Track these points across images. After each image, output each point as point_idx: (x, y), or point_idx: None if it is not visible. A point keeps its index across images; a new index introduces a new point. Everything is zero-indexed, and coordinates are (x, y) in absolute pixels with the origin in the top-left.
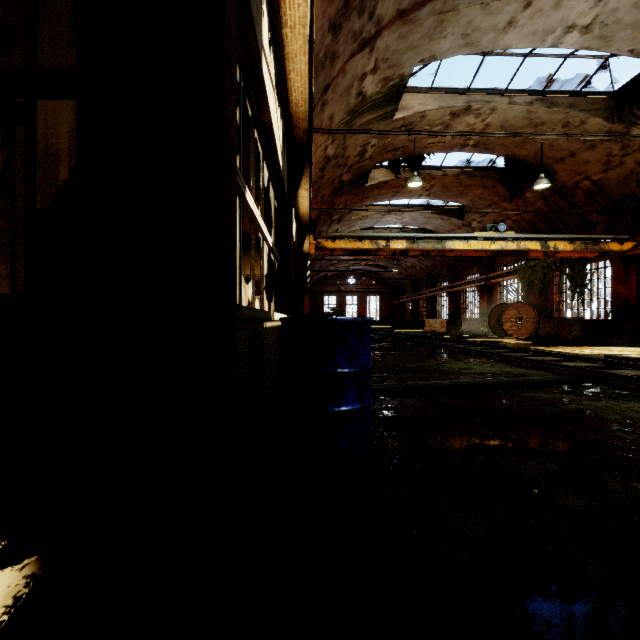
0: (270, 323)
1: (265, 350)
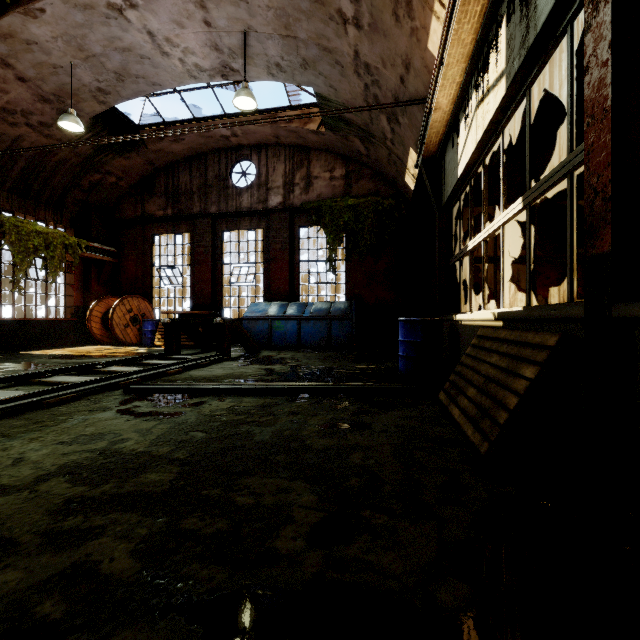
0: (468, 322)
1: (461, 338)
